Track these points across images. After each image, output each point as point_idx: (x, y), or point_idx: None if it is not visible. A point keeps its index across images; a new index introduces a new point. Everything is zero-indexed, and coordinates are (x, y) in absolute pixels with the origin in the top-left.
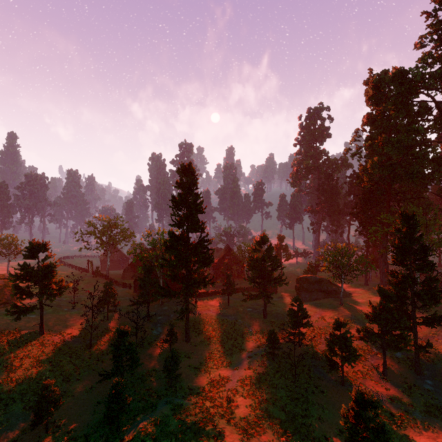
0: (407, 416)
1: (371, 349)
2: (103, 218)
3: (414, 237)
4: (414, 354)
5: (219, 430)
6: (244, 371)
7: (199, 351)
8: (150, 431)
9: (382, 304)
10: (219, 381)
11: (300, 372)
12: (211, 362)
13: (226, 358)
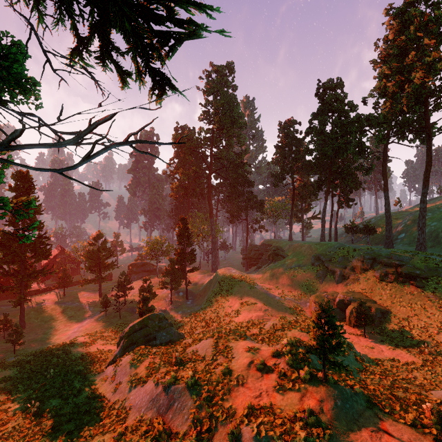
0: (175, 314)
1: (169, 295)
2: None
3: (185, 229)
4: (186, 290)
5: (67, 349)
6: (82, 327)
7: (37, 331)
8: (10, 364)
9: (170, 266)
10: (61, 338)
11: (123, 315)
12: (52, 333)
13: (65, 327)
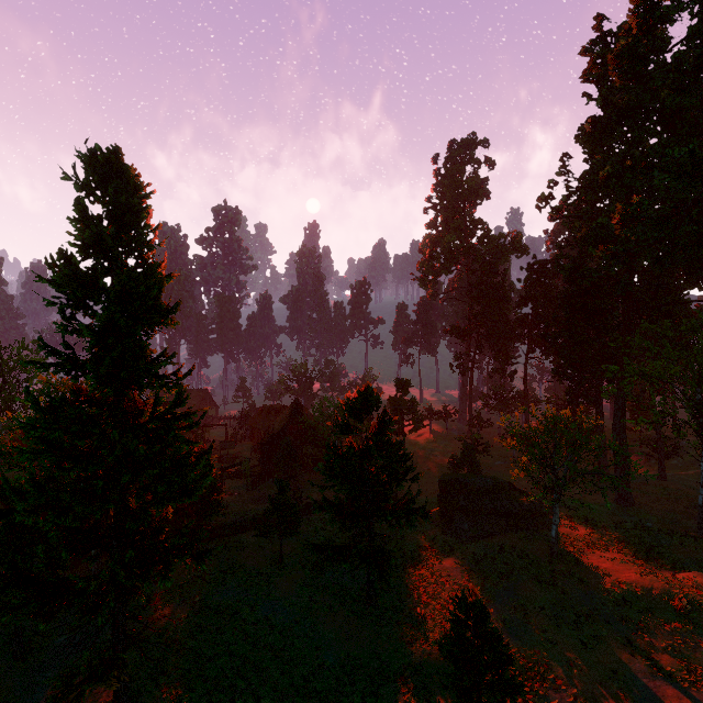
0: None
1: None
2: None
3: None
4: None
5: None
6: None
7: None
8: None
9: None
10: None
11: None
12: None
13: None
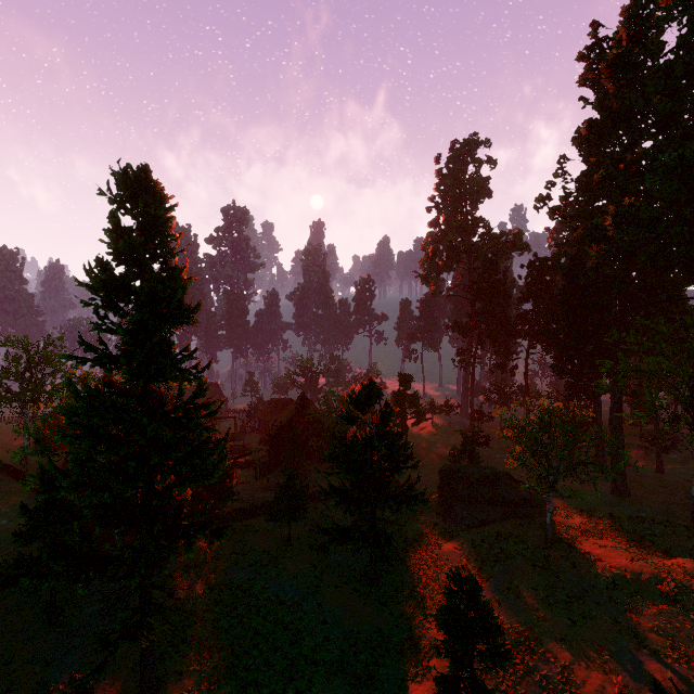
0: None
1: None
2: (8, 341)
3: None
4: None
5: None
6: None
7: None
8: None
9: None
10: None
11: None
12: None
13: None
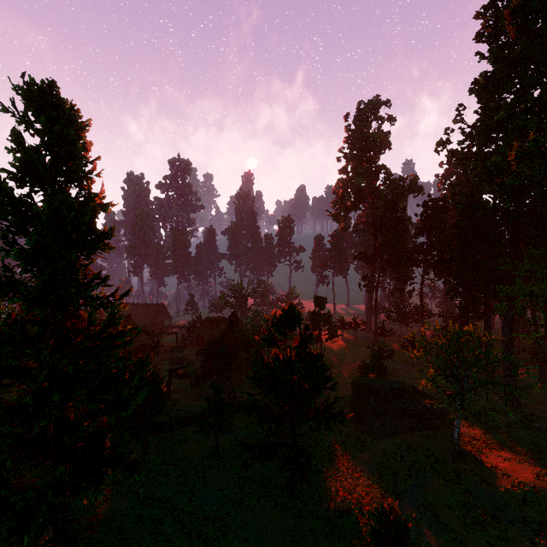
0: None
1: None
2: None
3: None
4: None
5: None
6: None
7: None
8: None
9: None
10: None
11: None
12: None
13: None
